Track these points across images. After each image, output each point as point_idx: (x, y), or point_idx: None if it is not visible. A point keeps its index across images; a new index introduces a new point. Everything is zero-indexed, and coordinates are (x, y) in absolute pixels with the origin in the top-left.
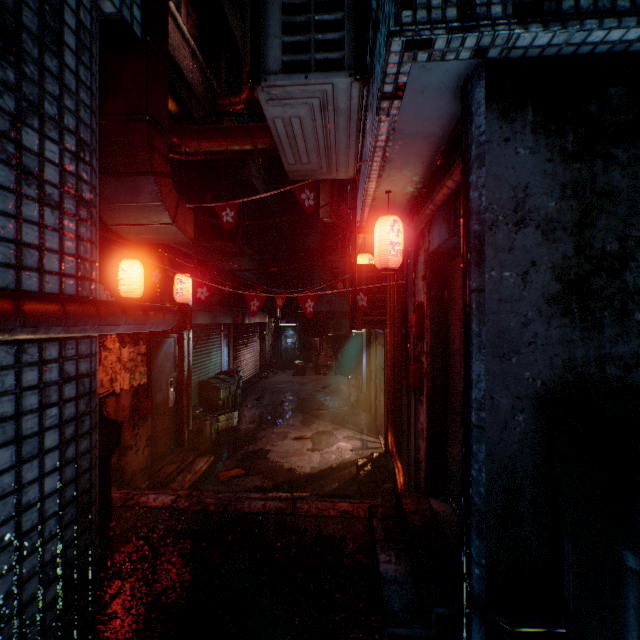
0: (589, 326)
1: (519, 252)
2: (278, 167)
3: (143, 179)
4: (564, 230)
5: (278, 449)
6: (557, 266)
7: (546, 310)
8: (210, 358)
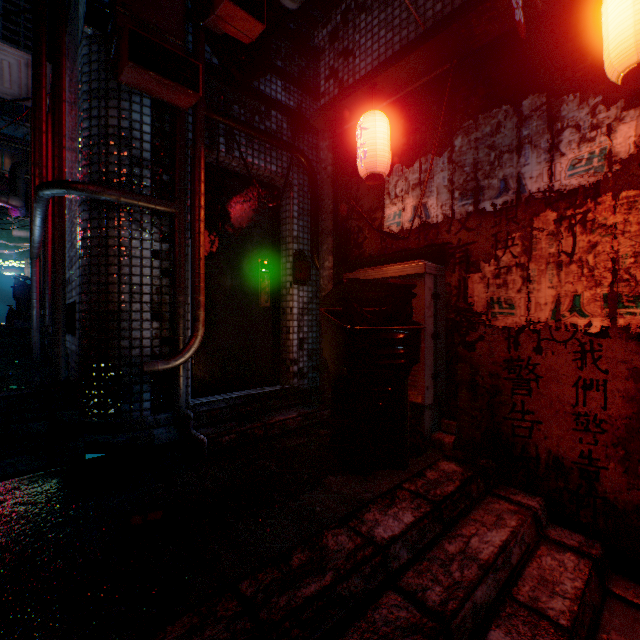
0: None
1: None
2: None
3: None
4: None
5: None
6: None
7: None
8: None
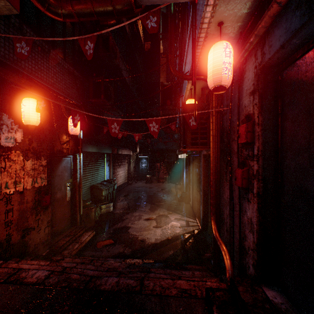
0: None
1: None
2: (137, 71)
3: None
4: None
5: (135, 226)
6: None
7: None
8: (98, 172)
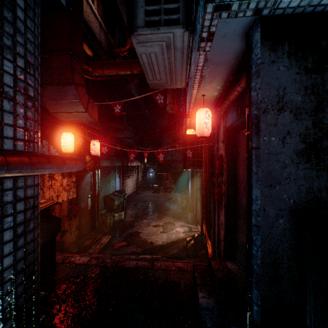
0: (321, 168)
1: (280, 126)
2: (145, 85)
3: (68, 87)
4: (306, 113)
5: (145, 231)
6: (302, 134)
7: (296, 159)
8: (110, 184)
